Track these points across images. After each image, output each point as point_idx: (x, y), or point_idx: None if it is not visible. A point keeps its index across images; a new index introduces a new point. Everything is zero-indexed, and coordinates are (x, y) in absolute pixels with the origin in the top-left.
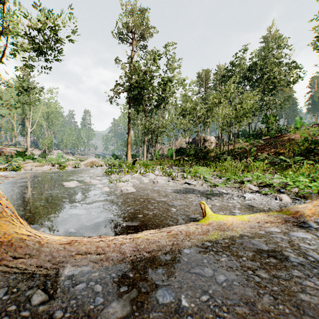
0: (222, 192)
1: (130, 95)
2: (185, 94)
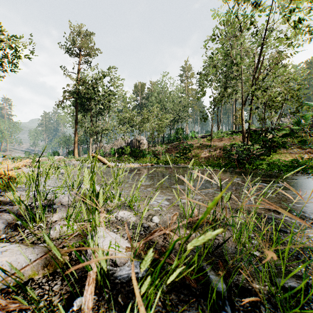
0: None
1: (77, 101)
2: (124, 105)
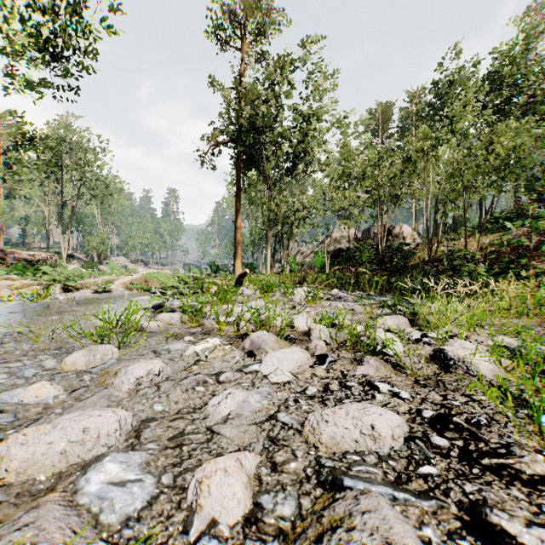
0: None
1: (240, 148)
2: (347, 143)
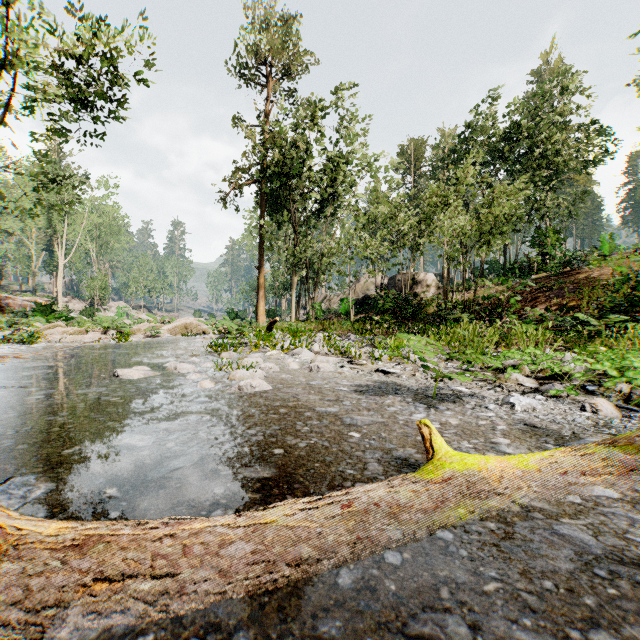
0: (459, 392)
1: (263, 190)
2: (374, 188)
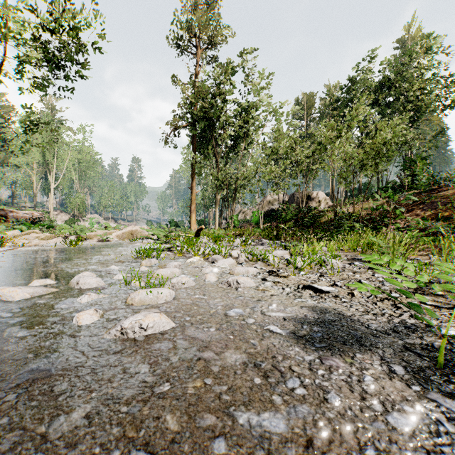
0: None
1: (194, 131)
2: (277, 128)
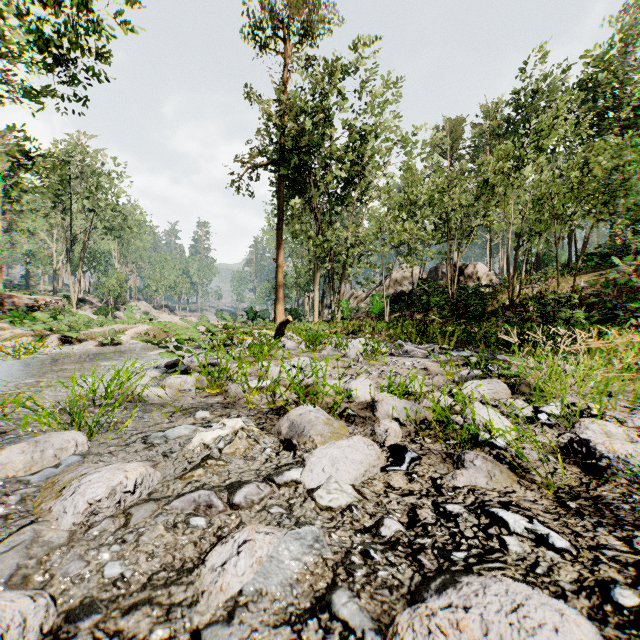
0: None
1: (282, 171)
2: (410, 166)
